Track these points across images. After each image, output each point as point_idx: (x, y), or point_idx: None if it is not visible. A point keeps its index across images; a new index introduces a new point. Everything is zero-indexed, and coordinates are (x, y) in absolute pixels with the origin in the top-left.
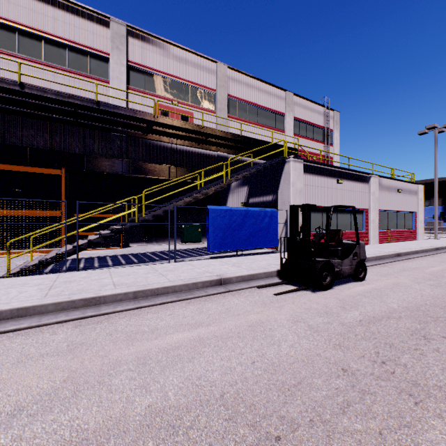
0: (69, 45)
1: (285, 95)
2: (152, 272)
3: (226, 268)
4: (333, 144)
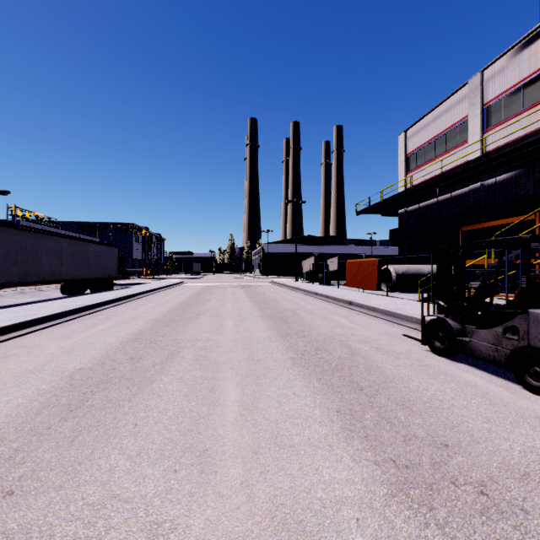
0: None
1: None
2: None
3: None
4: None
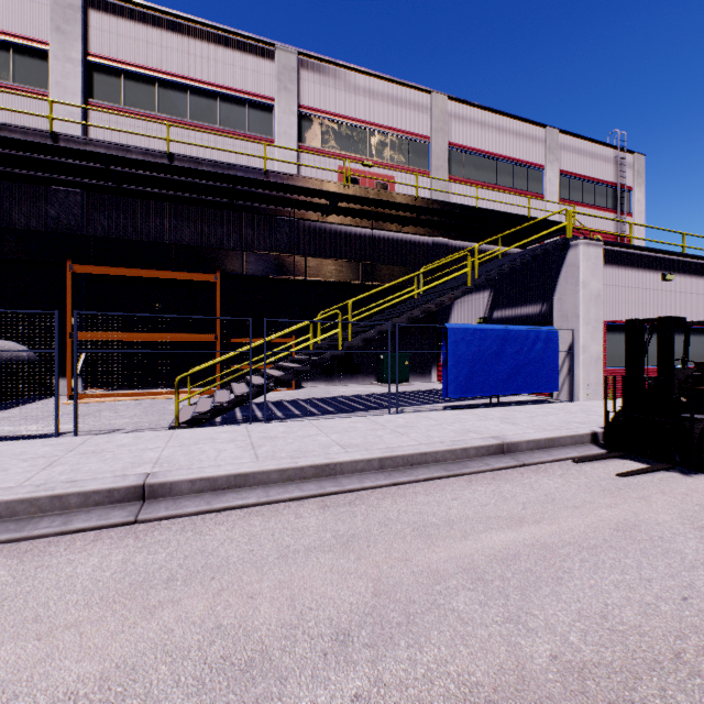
0: (221, 93)
1: (544, 135)
2: (380, 429)
3: (496, 426)
4: (632, 213)
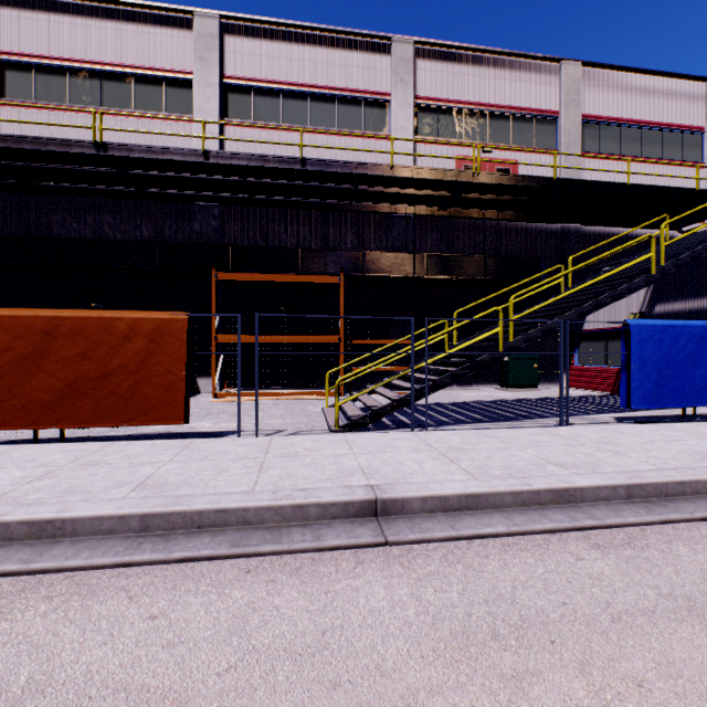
0: (338, 96)
1: (705, 90)
2: (578, 444)
3: None
4: None
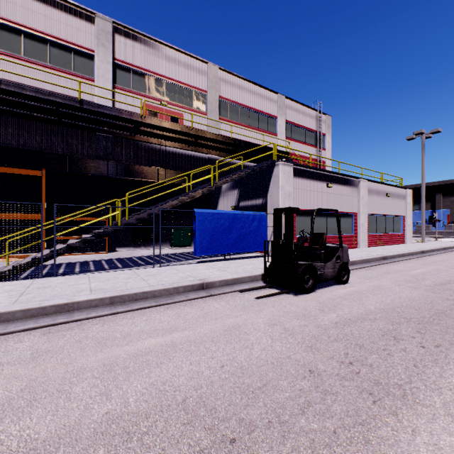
0: (51, 40)
1: (277, 98)
2: (134, 277)
3: (211, 272)
4: (325, 148)
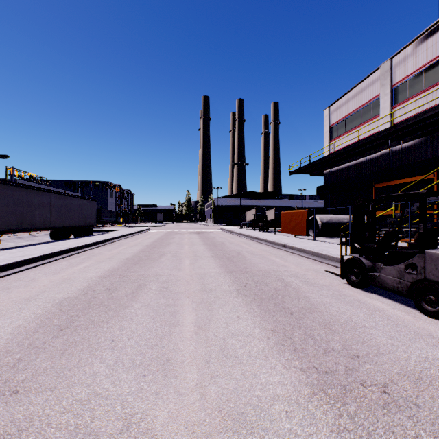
0: None
1: None
2: None
3: None
4: None
